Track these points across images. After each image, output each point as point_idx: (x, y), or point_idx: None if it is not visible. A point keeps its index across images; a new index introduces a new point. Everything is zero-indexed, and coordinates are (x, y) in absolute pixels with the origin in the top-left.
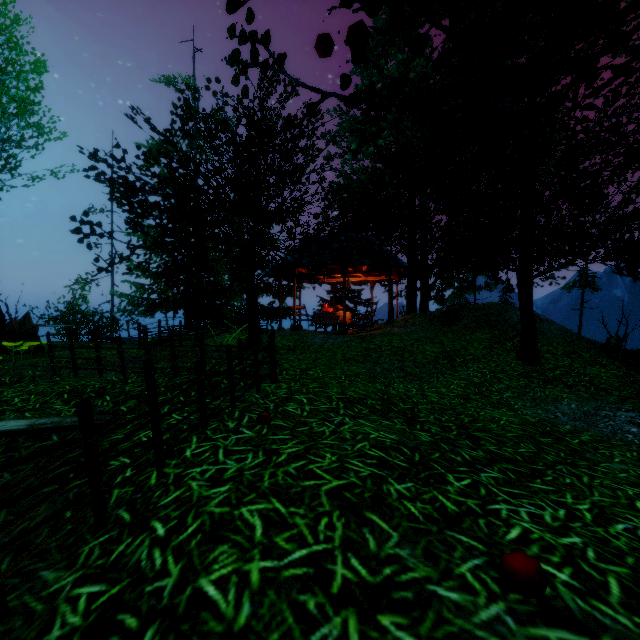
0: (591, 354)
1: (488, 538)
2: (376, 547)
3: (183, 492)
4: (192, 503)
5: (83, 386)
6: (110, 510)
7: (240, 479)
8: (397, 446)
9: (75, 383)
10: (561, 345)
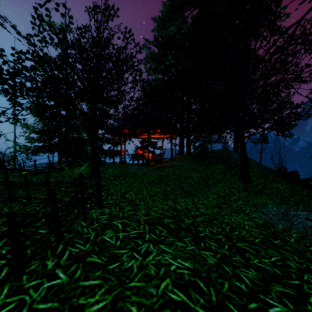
0: (272, 176)
1: None
2: None
3: None
4: None
5: None
6: None
7: None
8: (194, 280)
9: None
10: (258, 171)
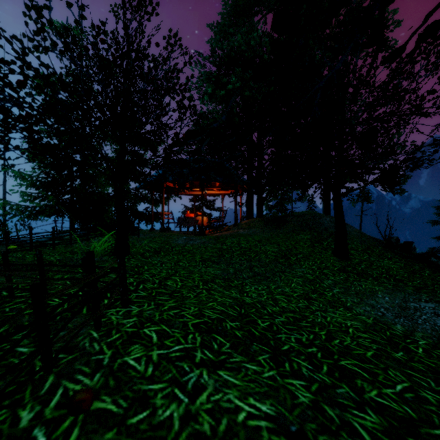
0: (379, 249)
1: None
2: None
3: None
4: None
5: None
6: None
7: None
8: None
9: None
10: (359, 243)
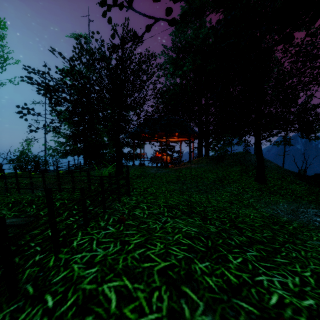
0: (291, 178)
1: (259, 304)
2: (190, 315)
3: (68, 272)
4: (72, 281)
5: (21, 199)
6: (21, 284)
7: (104, 262)
8: (198, 236)
9: (17, 197)
10: (276, 173)
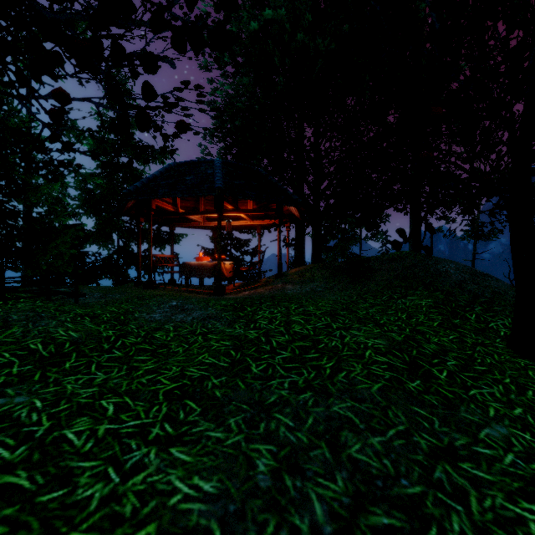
0: None
1: None
2: None
3: None
4: None
5: None
6: None
7: None
8: None
9: None
10: None
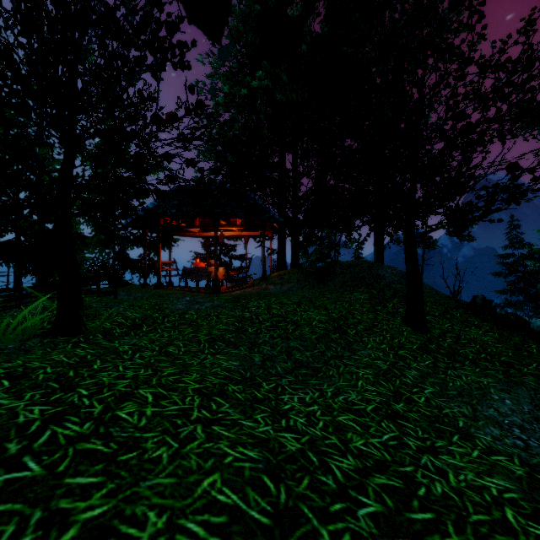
0: (461, 313)
1: None
2: None
3: None
4: None
5: None
6: None
7: None
8: None
9: None
10: (434, 304)
